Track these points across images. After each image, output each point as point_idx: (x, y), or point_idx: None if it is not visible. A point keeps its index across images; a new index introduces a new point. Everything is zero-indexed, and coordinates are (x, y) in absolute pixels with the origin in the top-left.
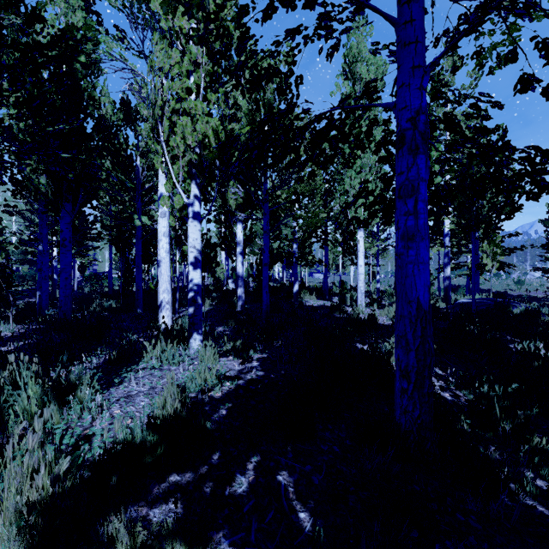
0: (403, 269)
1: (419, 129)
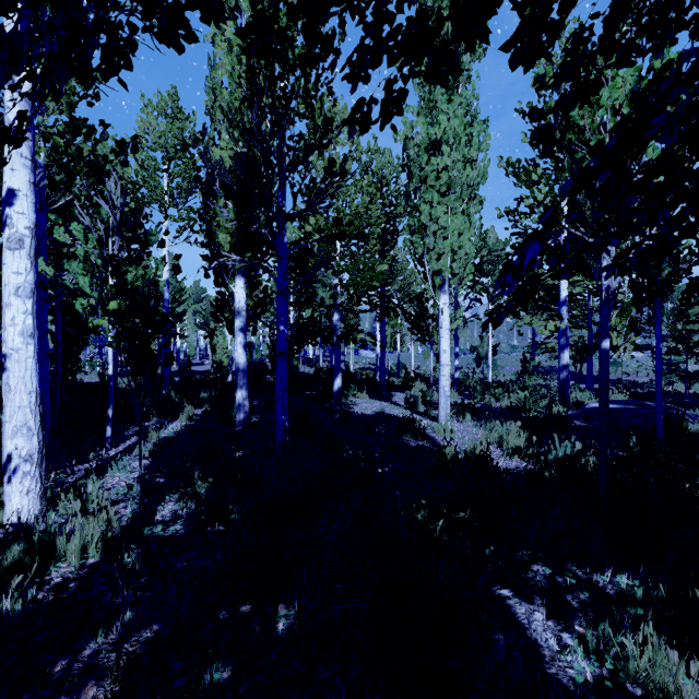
0: None
1: None
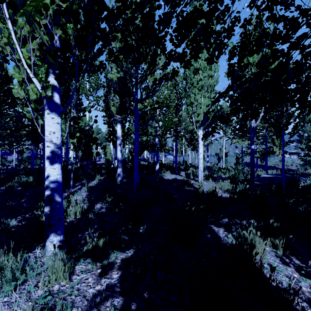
0: None
1: None
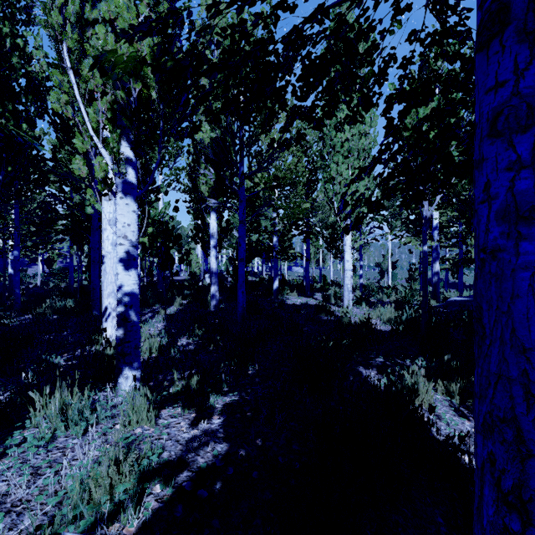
0: (505, 281)
1: None
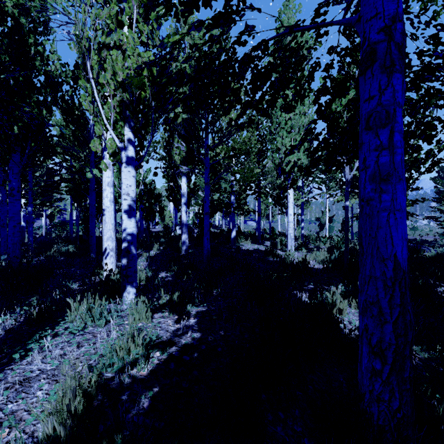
0: (374, 218)
1: (395, 40)
